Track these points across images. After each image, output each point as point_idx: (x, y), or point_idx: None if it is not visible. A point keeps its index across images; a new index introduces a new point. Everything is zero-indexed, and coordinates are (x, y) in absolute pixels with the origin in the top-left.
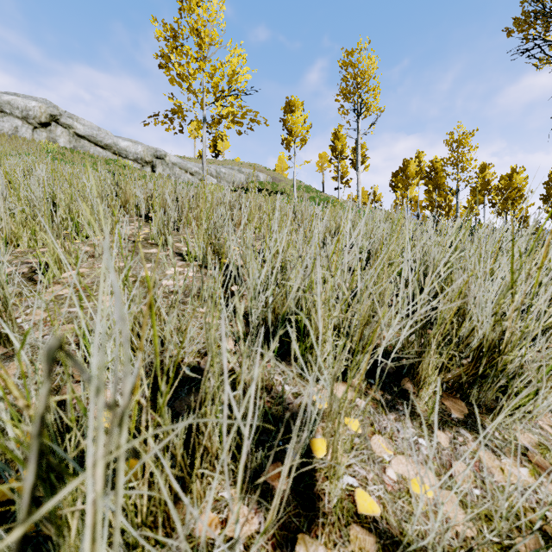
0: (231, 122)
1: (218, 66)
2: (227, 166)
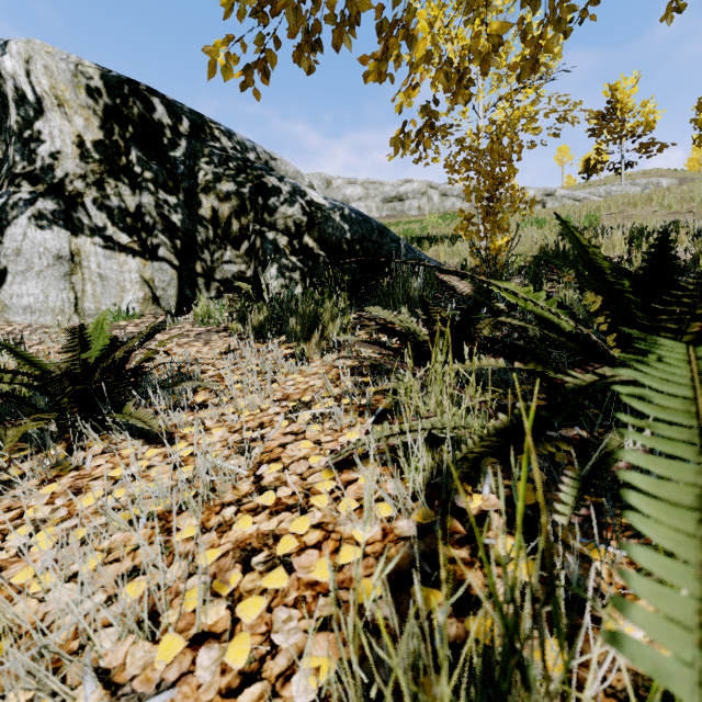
0: (643, 152)
1: (637, 125)
2: (615, 184)
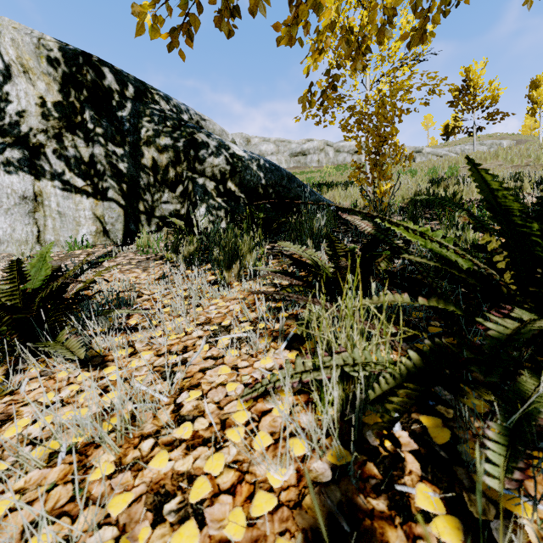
0: (490, 120)
1: (485, 99)
2: (468, 144)
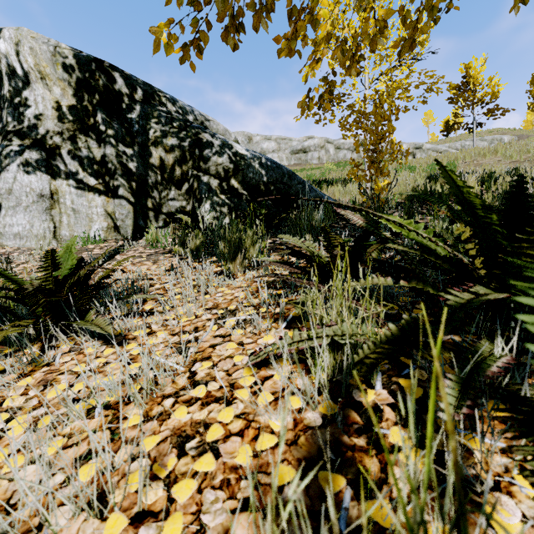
0: (490, 116)
1: (485, 95)
2: (468, 140)
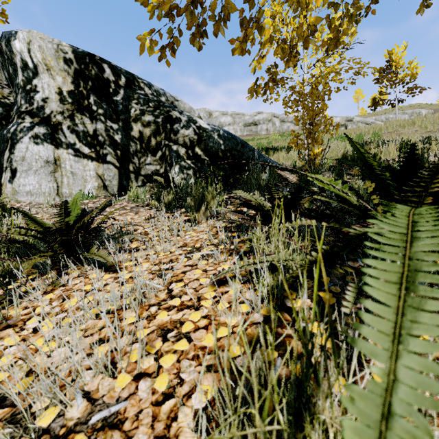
0: (409, 93)
1: (405, 76)
2: (392, 113)
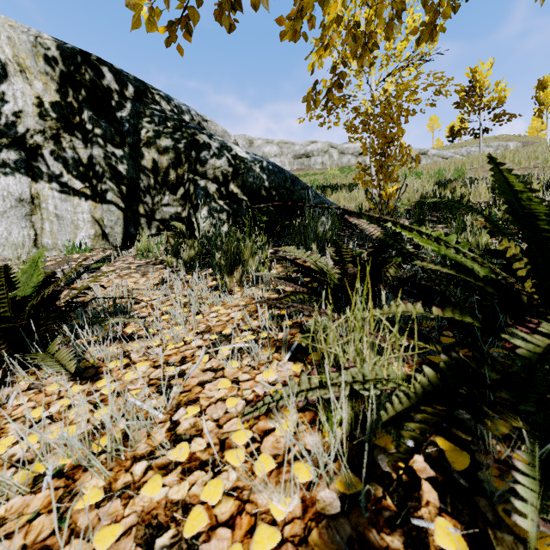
0: (496, 121)
1: (492, 100)
2: (473, 146)
